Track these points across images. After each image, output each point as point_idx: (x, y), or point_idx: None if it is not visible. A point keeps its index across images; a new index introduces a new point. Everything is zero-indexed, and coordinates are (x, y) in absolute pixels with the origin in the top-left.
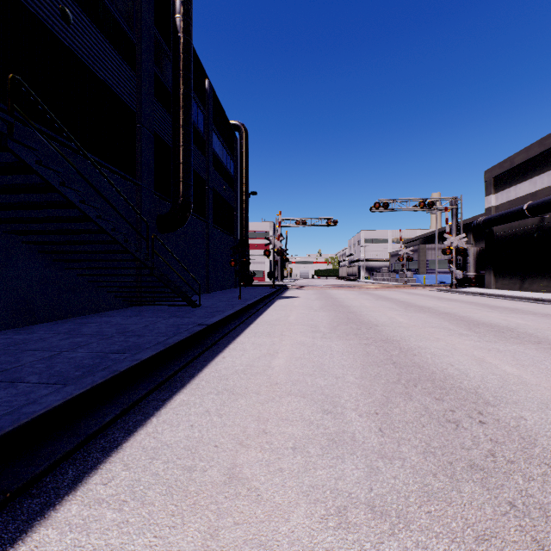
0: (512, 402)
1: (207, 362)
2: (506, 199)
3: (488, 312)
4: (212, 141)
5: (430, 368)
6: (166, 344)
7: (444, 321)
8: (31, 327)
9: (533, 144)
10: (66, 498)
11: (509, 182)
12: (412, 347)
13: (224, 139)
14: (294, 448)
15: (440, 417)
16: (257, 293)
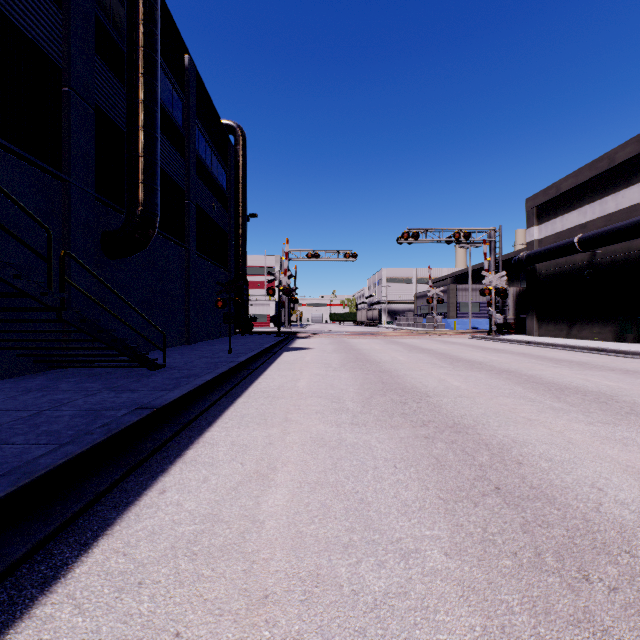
0: None
1: (120, 509)
2: (551, 231)
3: (557, 369)
4: (194, 140)
5: (571, 501)
6: (24, 476)
7: (514, 384)
8: None
9: (583, 167)
10: None
11: (554, 211)
12: (504, 441)
13: (213, 141)
14: None
15: None
16: (257, 343)
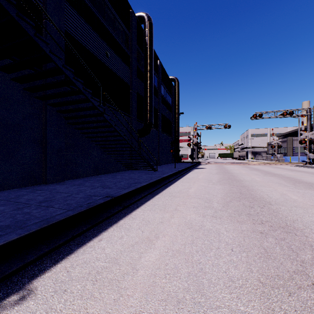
0: (281, 205)
1: (164, 189)
2: None
3: None
4: (161, 90)
5: (256, 195)
6: (149, 182)
7: (282, 180)
8: (98, 176)
9: None
10: (137, 209)
11: None
12: (254, 189)
13: (166, 87)
14: (194, 207)
15: (247, 206)
16: (184, 165)
